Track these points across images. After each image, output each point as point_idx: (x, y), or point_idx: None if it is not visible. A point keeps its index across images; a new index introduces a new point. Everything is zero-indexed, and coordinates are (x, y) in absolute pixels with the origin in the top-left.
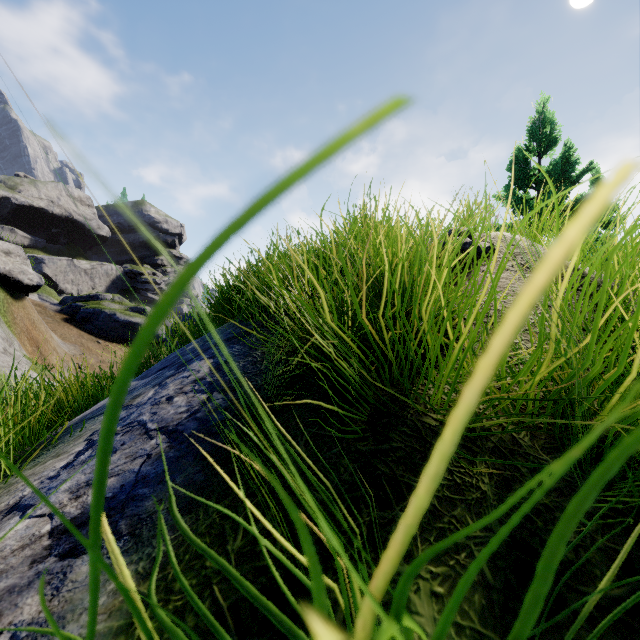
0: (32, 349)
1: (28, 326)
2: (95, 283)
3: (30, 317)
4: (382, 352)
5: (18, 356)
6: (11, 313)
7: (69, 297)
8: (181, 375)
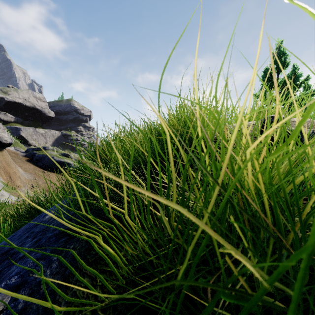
0: (6, 177)
1: (4, 165)
2: (47, 140)
3: (6, 160)
4: None
5: None
6: None
7: (30, 148)
8: None
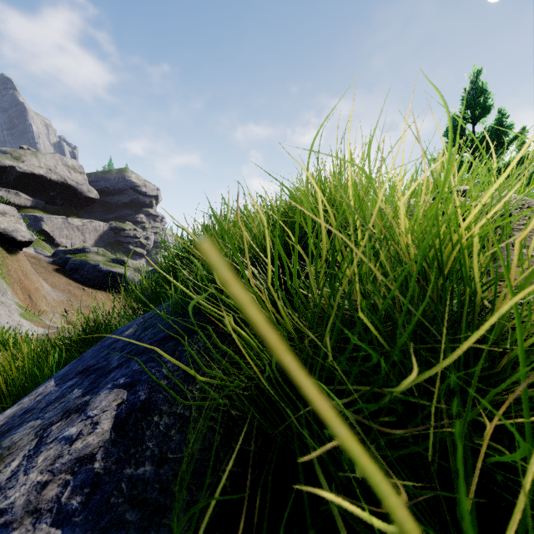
0: (24, 297)
1: (21, 277)
2: (85, 237)
3: (23, 269)
4: (439, 441)
5: (9, 304)
6: (6, 266)
7: (60, 250)
8: (69, 428)
